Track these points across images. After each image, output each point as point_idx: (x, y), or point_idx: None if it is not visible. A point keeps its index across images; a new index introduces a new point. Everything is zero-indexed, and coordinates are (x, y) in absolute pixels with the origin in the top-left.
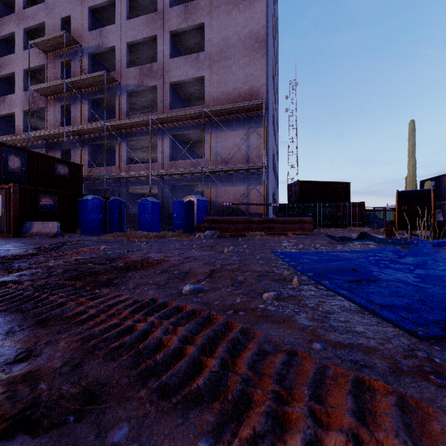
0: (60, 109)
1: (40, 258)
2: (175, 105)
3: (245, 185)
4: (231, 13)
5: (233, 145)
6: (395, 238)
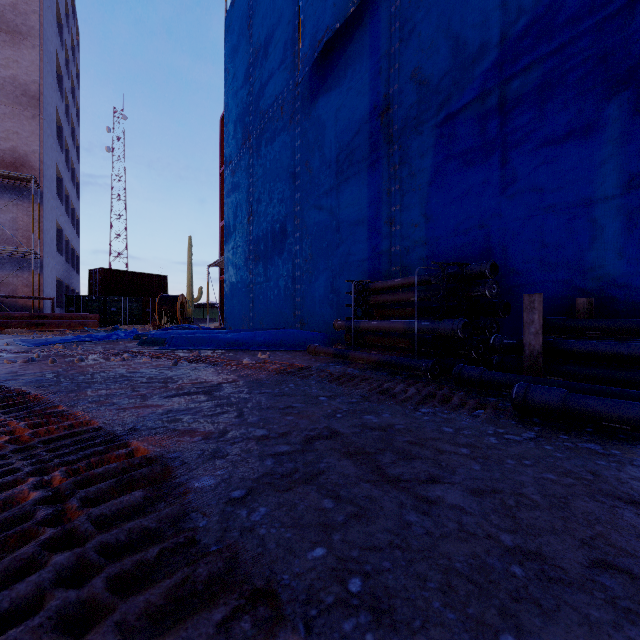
0: None
1: None
2: None
3: (5, 270)
4: None
5: None
6: None
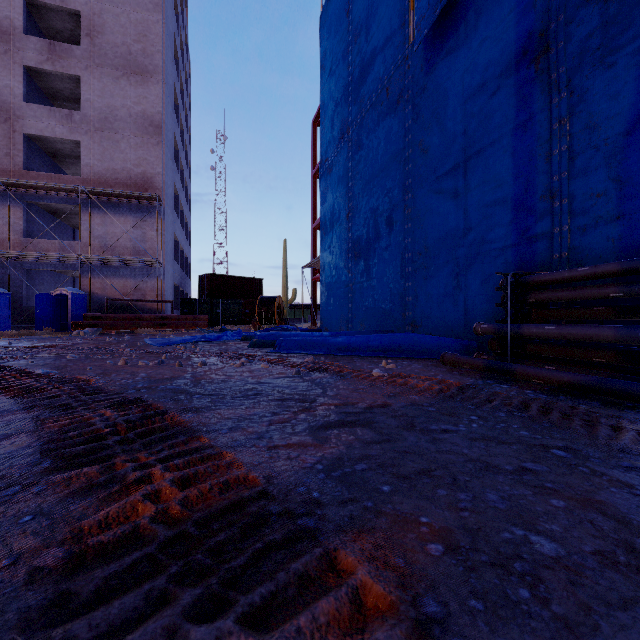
0: None
1: None
2: (31, 160)
3: (137, 278)
4: (118, 81)
5: (122, 232)
6: None
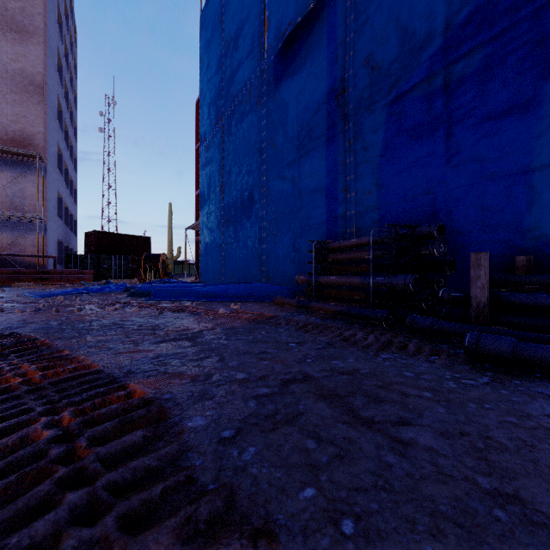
0: None
1: None
2: None
3: (15, 233)
4: None
5: None
6: None
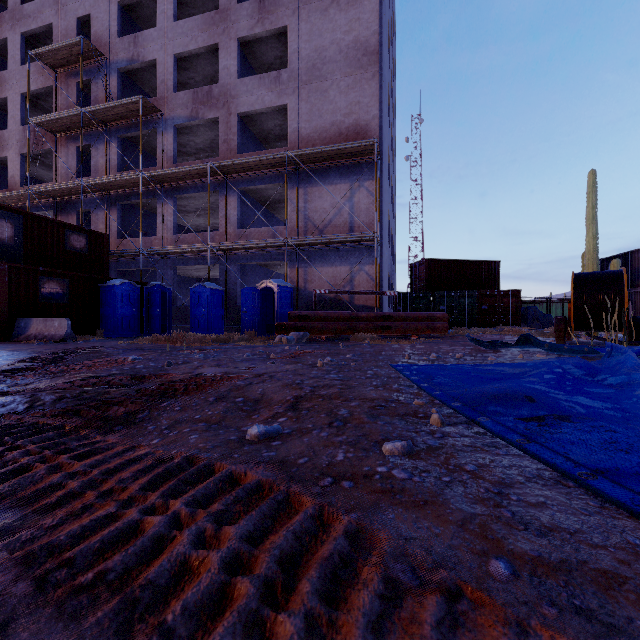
0: (75, 152)
1: (28, 376)
2: (246, 147)
3: (348, 264)
4: (327, 12)
5: (331, 206)
6: (569, 343)
